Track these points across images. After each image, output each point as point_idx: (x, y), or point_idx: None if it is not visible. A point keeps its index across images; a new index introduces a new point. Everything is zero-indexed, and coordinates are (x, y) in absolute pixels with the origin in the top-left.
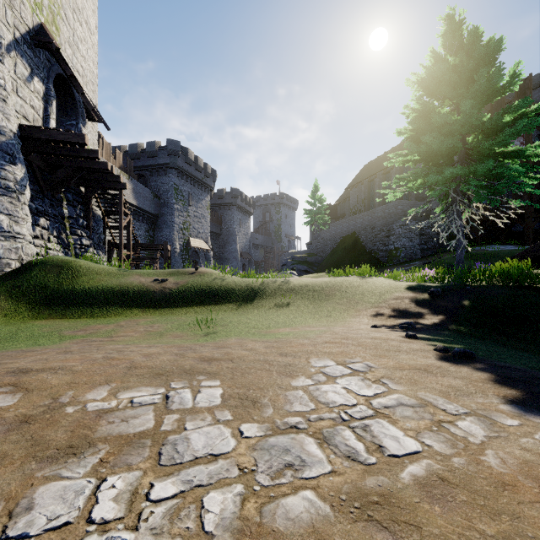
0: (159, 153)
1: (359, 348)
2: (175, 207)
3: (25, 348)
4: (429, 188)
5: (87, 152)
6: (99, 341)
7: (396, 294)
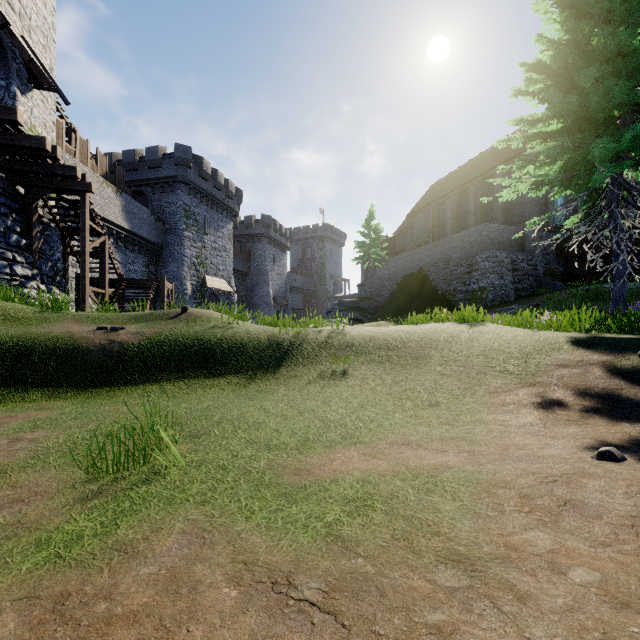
0: (163, 163)
1: None
2: (185, 234)
3: None
4: (559, 186)
5: None
6: None
7: (560, 354)
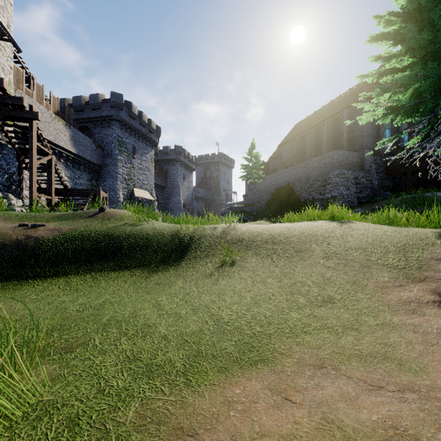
0: (102, 106)
1: None
2: (118, 158)
3: None
4: (402, 114)
5: None
6: None
7: (437, 249)
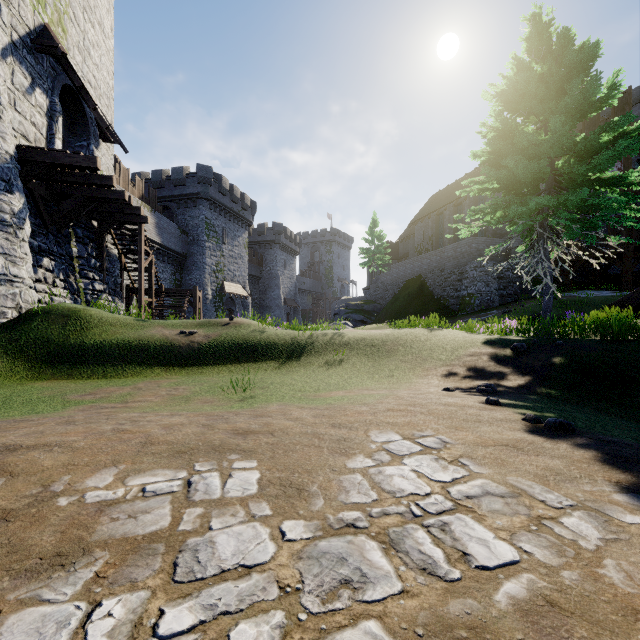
0: (187, 181)
1: (430, 417)
2: (206, 245)
3: (19, 417)
4: (510, 222)
5: (99, 178)
6: (110, 407)
7: (472, 349)
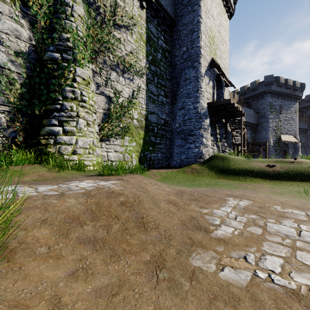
0: (258, 87)
1: None
2: (269, 117)
3: (227, 189)
4: None
5: (229, 105)
6: (251, 191)
7: None
